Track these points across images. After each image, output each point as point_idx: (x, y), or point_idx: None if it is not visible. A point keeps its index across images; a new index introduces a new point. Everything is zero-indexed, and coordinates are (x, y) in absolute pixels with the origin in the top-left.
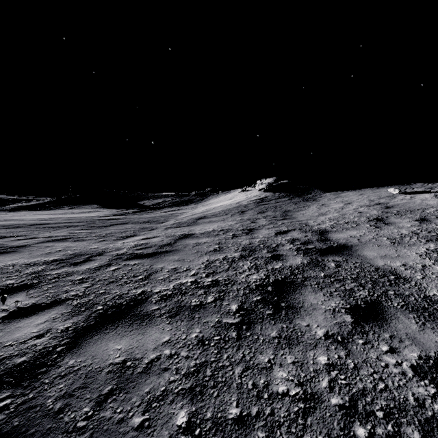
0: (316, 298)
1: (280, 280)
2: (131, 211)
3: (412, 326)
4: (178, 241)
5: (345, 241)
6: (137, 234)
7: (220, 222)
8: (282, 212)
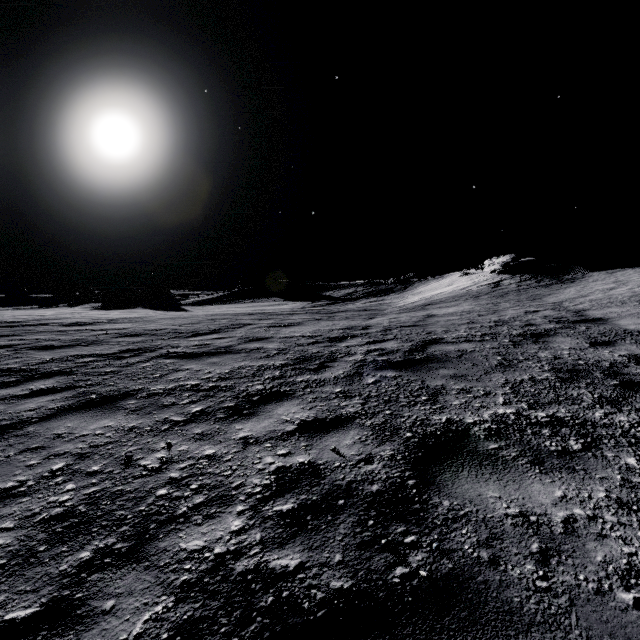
0: (565, 339)
1: (536, 333)
2: (323, 303)
3: (631, 347)
4: (427, 319)
5: (602, 316)
6: (374, 317)
7: (453, 307)
8: (528, 296)
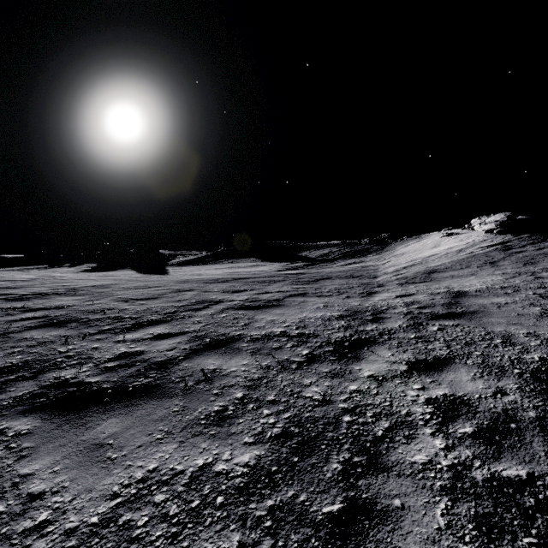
0: None
1: None
2: (301, 265)
3: None
4: (460, 301)
5: None
6: (373, 290)
7: (470, 276)
8: None
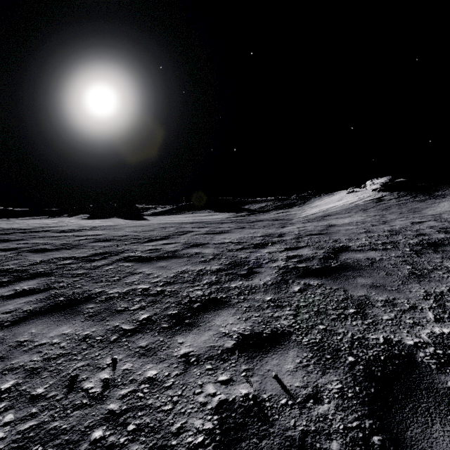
0: None
1: (431, 243)
2: (244, 214)
3: None
4: (329, 228)
5: None
6: (285, 226)
7: (347, 218)
8: (408, 209)
